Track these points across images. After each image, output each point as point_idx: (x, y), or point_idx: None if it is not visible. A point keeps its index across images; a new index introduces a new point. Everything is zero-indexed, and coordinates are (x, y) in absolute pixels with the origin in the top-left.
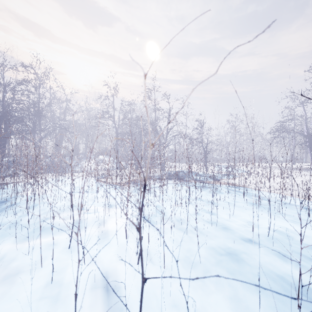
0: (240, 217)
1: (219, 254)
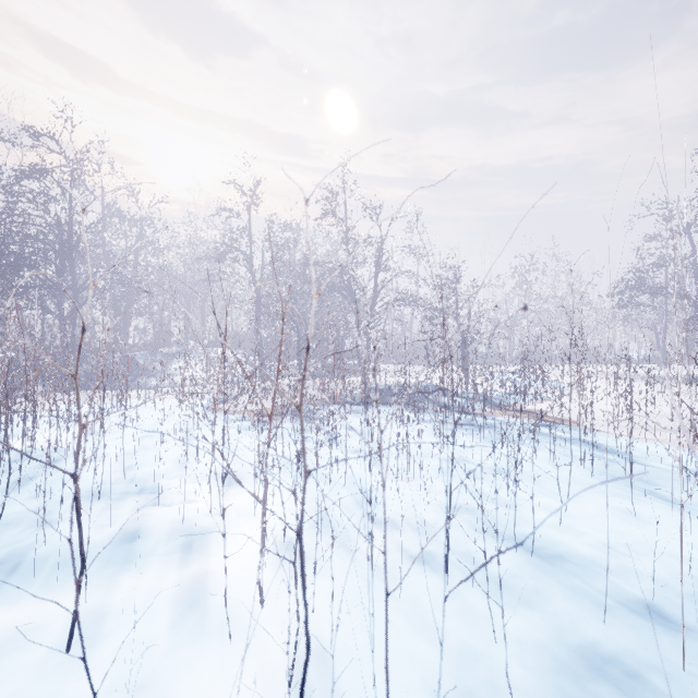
0: (588, 519)
1: (570, 678)
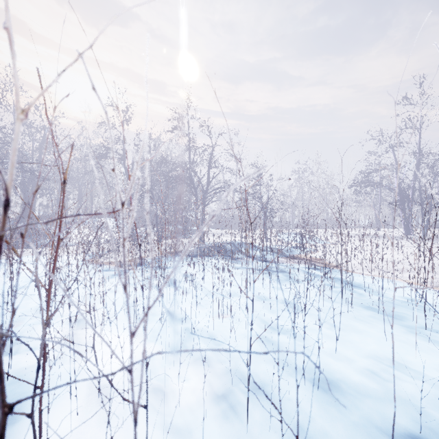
0: (354, 346)
1: None
